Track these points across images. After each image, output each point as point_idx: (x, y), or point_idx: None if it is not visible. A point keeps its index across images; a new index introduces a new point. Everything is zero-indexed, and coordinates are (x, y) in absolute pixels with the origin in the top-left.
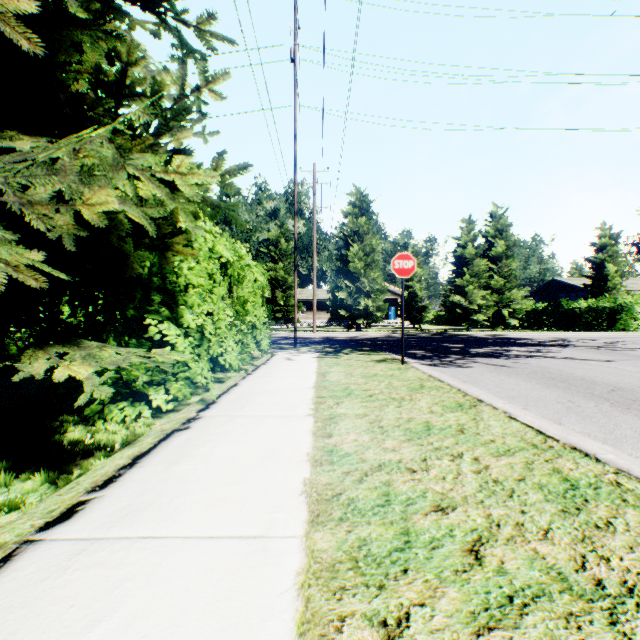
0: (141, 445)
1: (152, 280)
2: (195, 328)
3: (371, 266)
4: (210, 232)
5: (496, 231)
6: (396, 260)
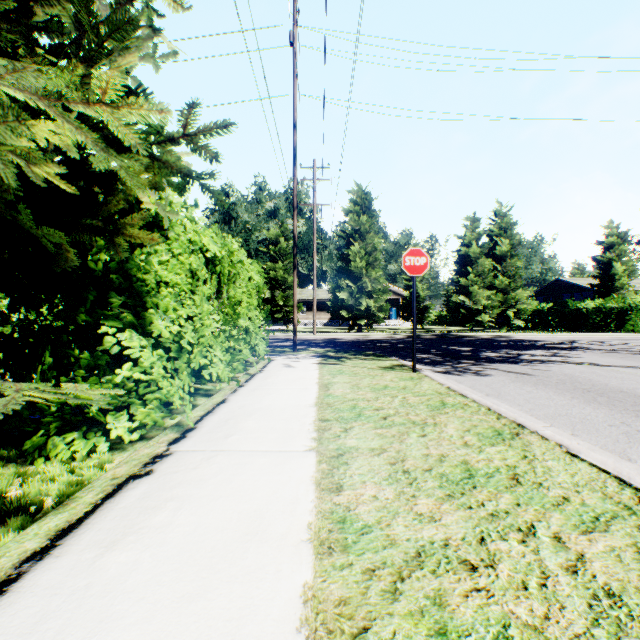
0: (74, 508)
1: (109, 277)
2: (171, 336)
3: (373, 265)
4: (192, 220)
5: (500, 230)
6: (407, 256)
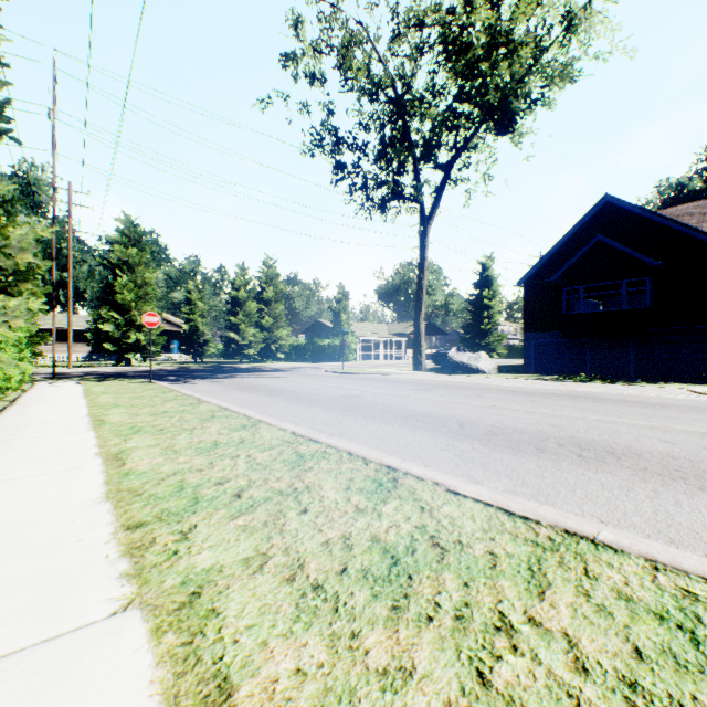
0: None
1: None
2: None
3: (145, 299)
4: None
5: (268, 278)
6: (147, 316)
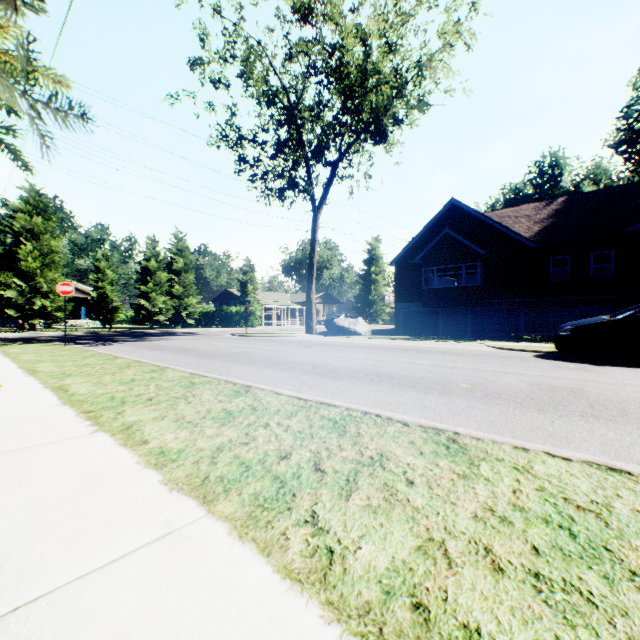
0: None
1: None
2: None
3: (51, 266)
4: None
5: (179, 250)
6: (61, 286)
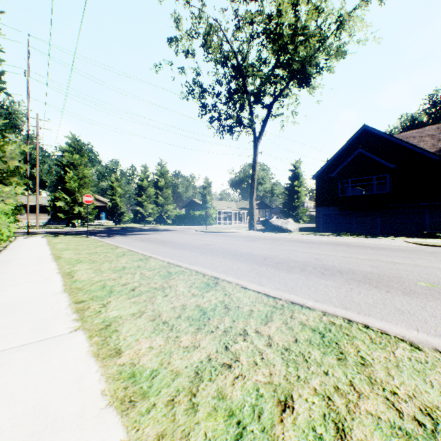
0: None
1: None
2: None
3: (84, 186)
4: None
5: (161, 173)
6: (85, 197)
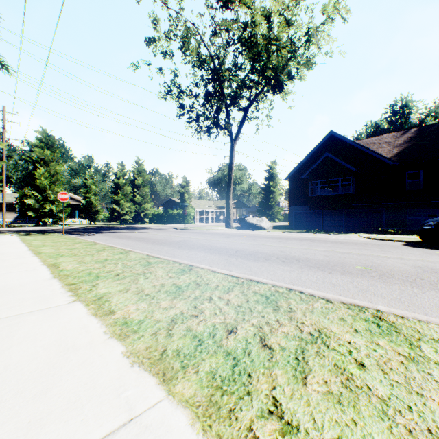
0: None
1: None
2: None
3: (56, 183)
4: None
5: (138, 171)
6: (60, 194)
